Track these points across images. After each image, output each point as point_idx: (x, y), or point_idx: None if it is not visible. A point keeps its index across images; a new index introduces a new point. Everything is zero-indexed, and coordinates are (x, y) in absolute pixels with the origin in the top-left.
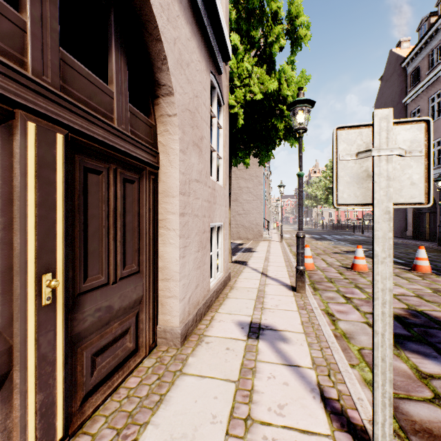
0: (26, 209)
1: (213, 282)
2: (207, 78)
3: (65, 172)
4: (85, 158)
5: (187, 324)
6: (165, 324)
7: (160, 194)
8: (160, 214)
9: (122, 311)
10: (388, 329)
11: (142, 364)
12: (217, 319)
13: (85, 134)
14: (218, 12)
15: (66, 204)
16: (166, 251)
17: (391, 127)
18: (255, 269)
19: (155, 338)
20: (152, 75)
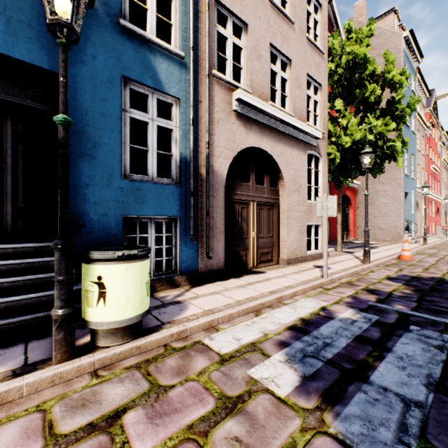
0: (251, 219)
1: (311, 252)
2: (304, 157)
3: (256, 211)
4: (259, 206)
5: (290, 259)
6: (281, 257)
7: (280, 212)
8: (280, 219)
9: (267, 246)
10: (326, 246)
11: (273, 265)
12: (306, 263)
13: (259, 201)
14: (306, 132)
15: (256, 217)
16: (282, 232)
17: (326, 198)
18: (354, 255)
19: (278, 261)
20: (277, 174)
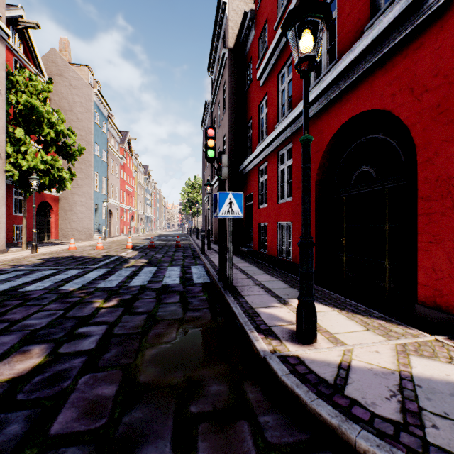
0: None
1: None
2: None
3: None
4: None
5: None
6: None
7: None
8: None
9: None
10: None
11: None
12: None
13: None
14: None
15: None
16: None
17: None
18: None
19: None
20: None
